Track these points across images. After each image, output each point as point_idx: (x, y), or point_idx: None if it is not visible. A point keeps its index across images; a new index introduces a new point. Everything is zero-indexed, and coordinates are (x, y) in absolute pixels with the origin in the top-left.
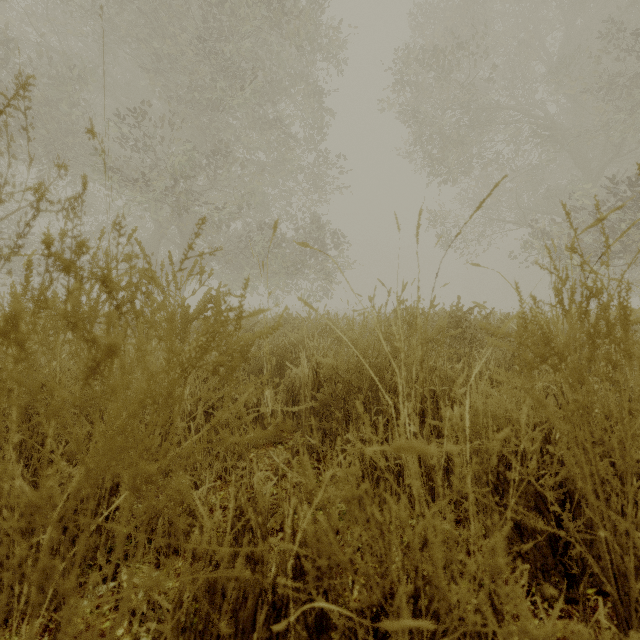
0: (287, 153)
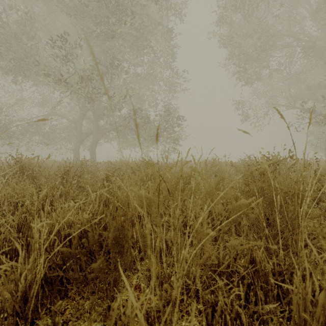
0: (153, 65)
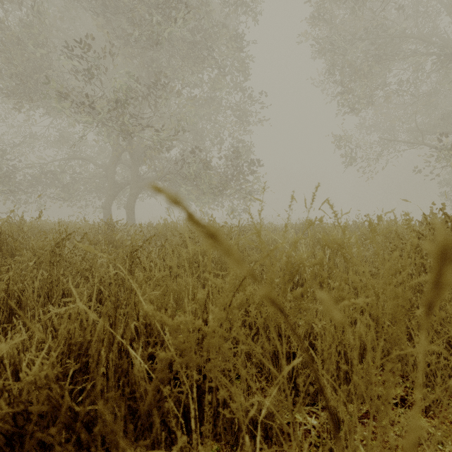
0: (217, 84)
